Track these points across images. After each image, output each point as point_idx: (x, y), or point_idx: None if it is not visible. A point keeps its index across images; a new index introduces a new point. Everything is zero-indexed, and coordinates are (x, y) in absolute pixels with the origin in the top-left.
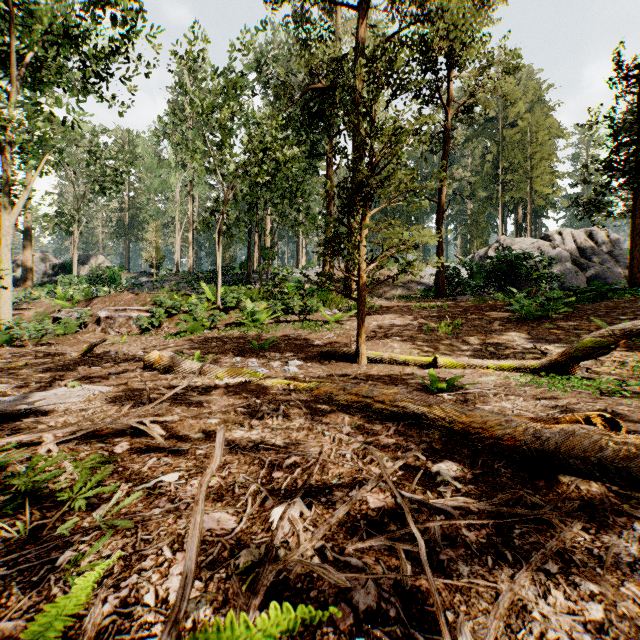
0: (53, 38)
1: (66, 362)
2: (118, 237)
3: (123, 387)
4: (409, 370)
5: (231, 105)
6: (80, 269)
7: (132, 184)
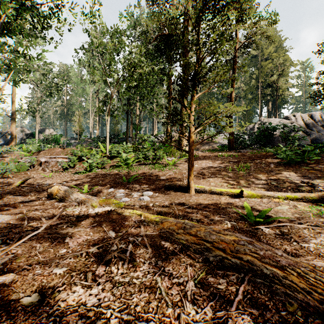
0: (15, 6)
1: (5, 191)
2: (61, 119)
3: (19, 216)
4: (224, 199)
5: (114, 41)
6: (40, 136)
7: (68, 92)
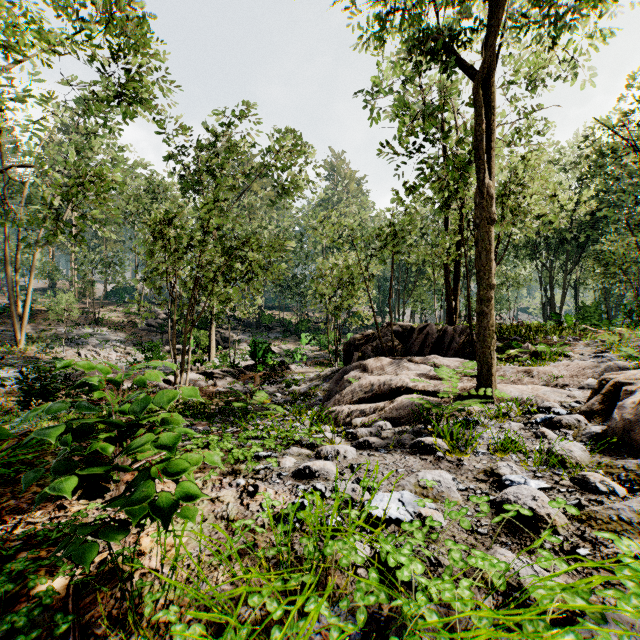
0: None
1: None
2: None
3: None
4: None
5: None
6: None
7: None
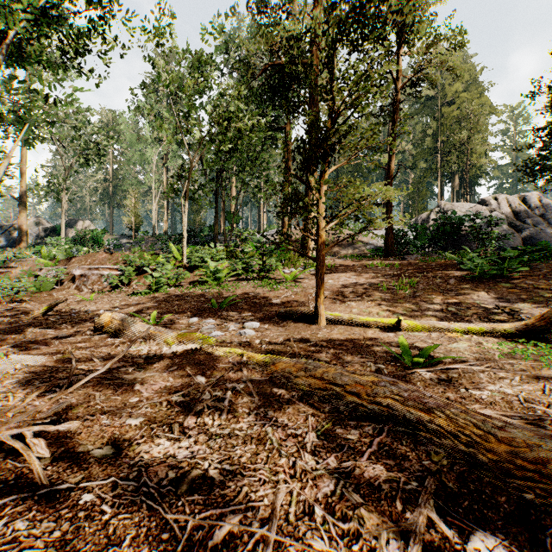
0: (32, 17)
1: (23, 322)
2: (103, 204)
3: (58, 357)
4: (371, 333)
5: (195, 77)
6: (69, 232)
7: (115, 158)
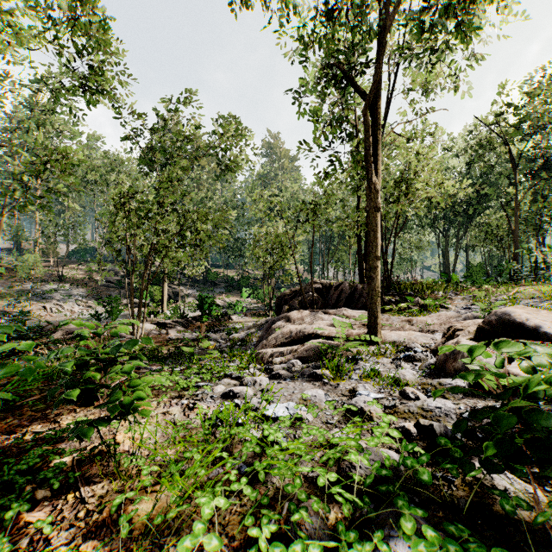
0: None
1: None
2: None
3: None
4: None
5: None
6: None
7: None
